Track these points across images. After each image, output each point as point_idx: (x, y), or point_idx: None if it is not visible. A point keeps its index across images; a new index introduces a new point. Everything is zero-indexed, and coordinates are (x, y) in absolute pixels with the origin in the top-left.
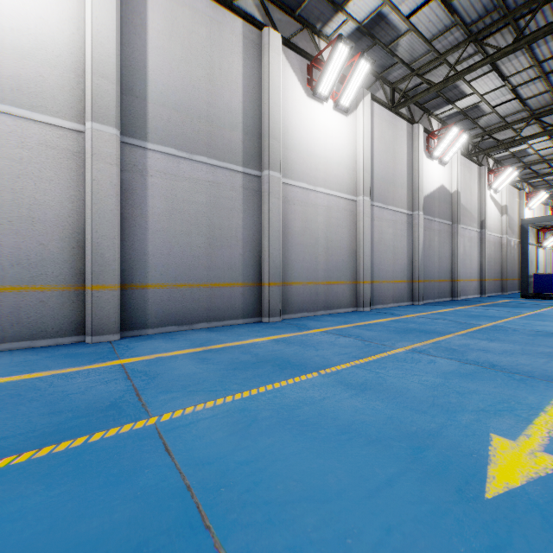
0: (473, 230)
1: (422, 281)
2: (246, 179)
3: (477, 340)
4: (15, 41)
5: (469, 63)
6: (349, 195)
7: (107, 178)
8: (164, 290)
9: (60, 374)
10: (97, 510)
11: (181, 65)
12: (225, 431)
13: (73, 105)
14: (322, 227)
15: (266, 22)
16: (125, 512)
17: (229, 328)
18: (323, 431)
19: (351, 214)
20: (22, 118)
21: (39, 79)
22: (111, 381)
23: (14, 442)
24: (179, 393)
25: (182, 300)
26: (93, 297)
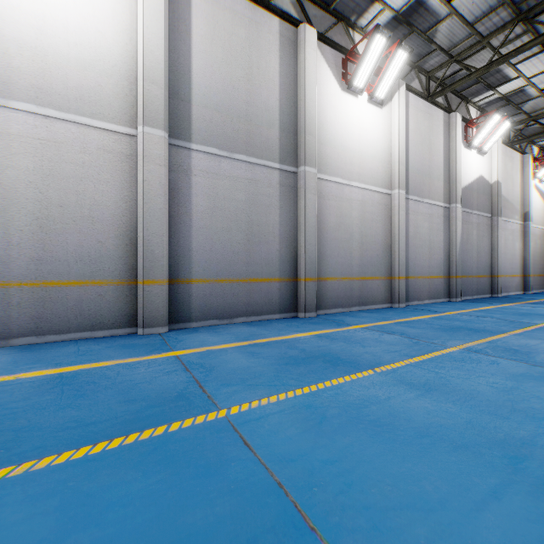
0: (515, 222)
1: (460, 276)
2: (283, 175)
3: (537, 341)
4: (77, 54)
5: (515, 45)
6: (384, 189)
7: (157, 178)
8: (207, 285)
9: (124, 364)
10: (197, 501)
11: (221, 67)
12: (297, 427)
13: (126, 111)
14: (357, 222)
15: (302, 19)
16: (225, 506)
17: (267, 323)
18: (400, 433)
19: (385, 208)
20: (84, 126)
21: (97, 89)
22: (172, 372)
23: (101, 428)
24: (239, 386)
25: (223, 294)
26: (144, 291)
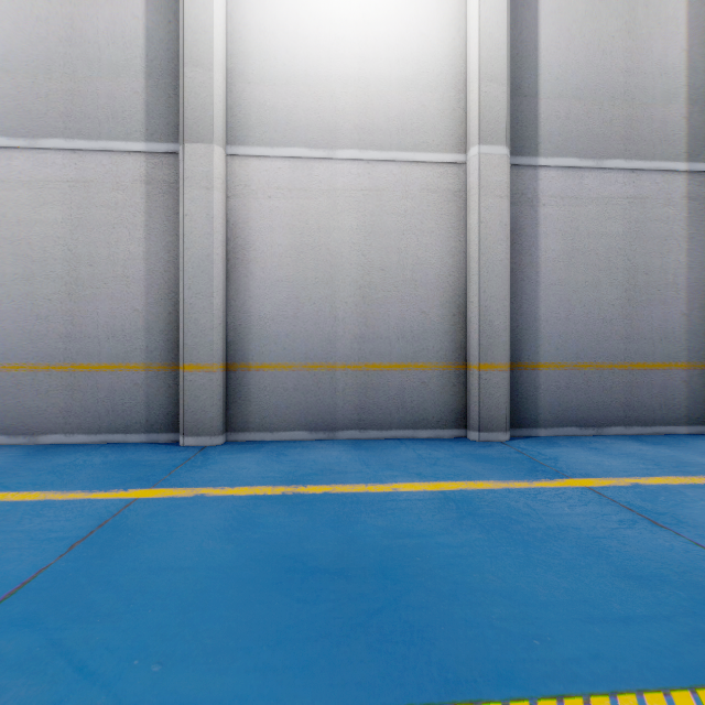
0: None
1: None
2: (692, 181)
3: None
4: (399, 73)
5: None
6: None
7: (496, 217)
8: (560, 373)
9: (517, 490)
10: None
11: (584, 26)
12: None
13: (453, 132)
14: None
15: None
16: None
17: (675, 441)
18: None
19: None
20: (405, 163)
21: (420, 111)
22: (631, 524)
23: (666, 639)
24: None
25: (586, 388)
26: (480, 380)
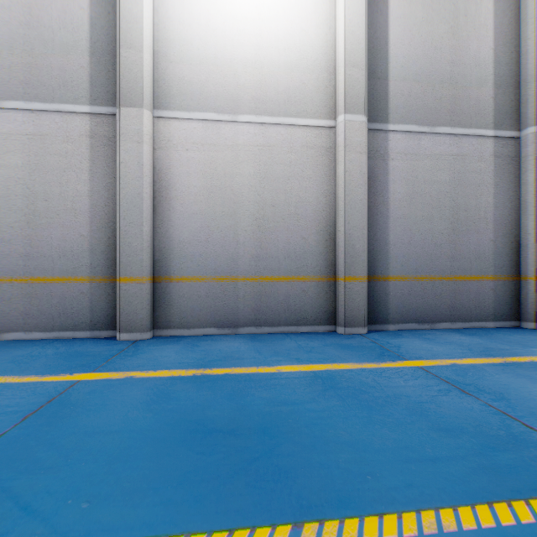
0: None
1: None
2: (498, 144)
3: None
4: (285, 58)
5: None
6: None
7: (357, 168)
8: (404, 283)
9: (368, 370)
10: None
11: (421, 28)
12: None
13: (325, 104)
14: None
15: None
16: None
17: (485, 332)
18: None
19: None
20: (290, 126)
21: (301, 87)
22: (447, 392)
23: (460, 472)
24: None
25: (423, 294)
26: (346, 288)
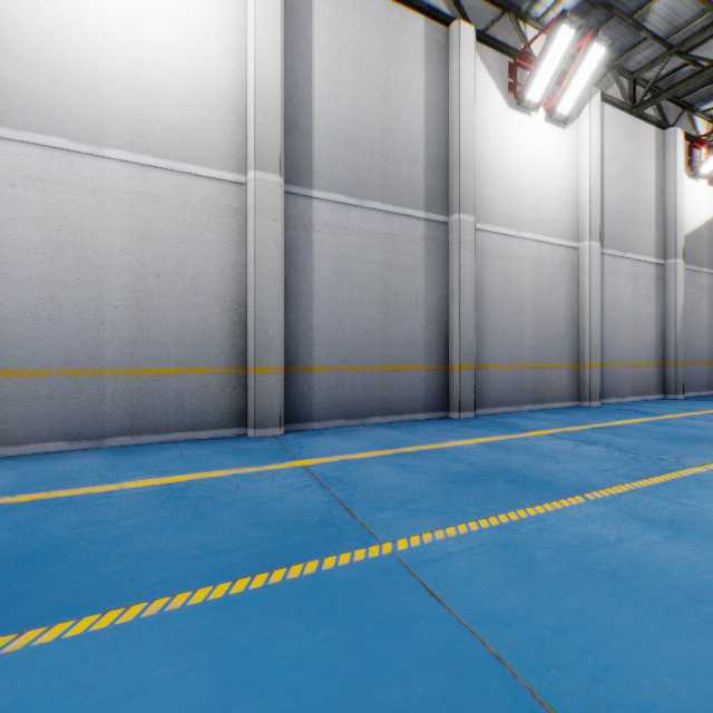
0: None
1: (681, 363)
2: (429, 227)
3: None
4: (177, 85)
5: None
6: (568, 241)
7: (271, 237)
8: (331, 374)
9: (241, 475)
10: (389, 673)
11: (350, 87)
12: (498, 575)
13: (234, 153)
14: (530, 288)
15: (454, 15)
16: (430, 684)
17: (410, 425)
18: (657, 594)
19: (570, 268)
20: (185, 174)
21: (200, 127)
22: (305, 488)
23: (236, 559)
24: (399, 512)
25: (352, 387)
26: (256, 382)
